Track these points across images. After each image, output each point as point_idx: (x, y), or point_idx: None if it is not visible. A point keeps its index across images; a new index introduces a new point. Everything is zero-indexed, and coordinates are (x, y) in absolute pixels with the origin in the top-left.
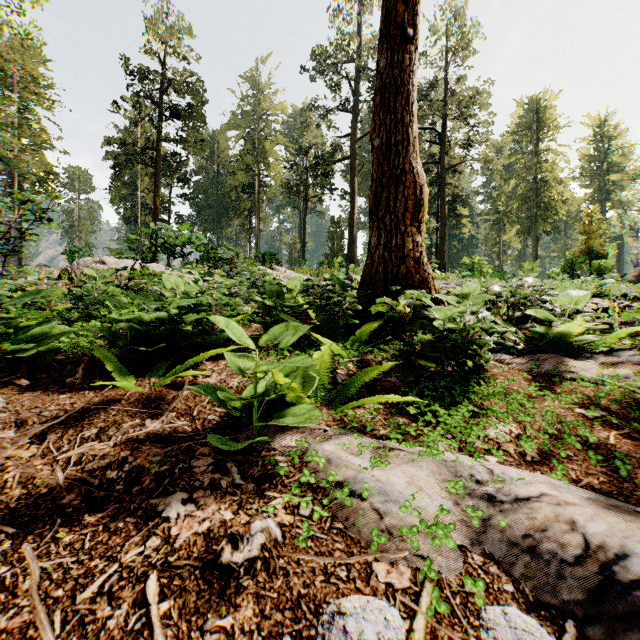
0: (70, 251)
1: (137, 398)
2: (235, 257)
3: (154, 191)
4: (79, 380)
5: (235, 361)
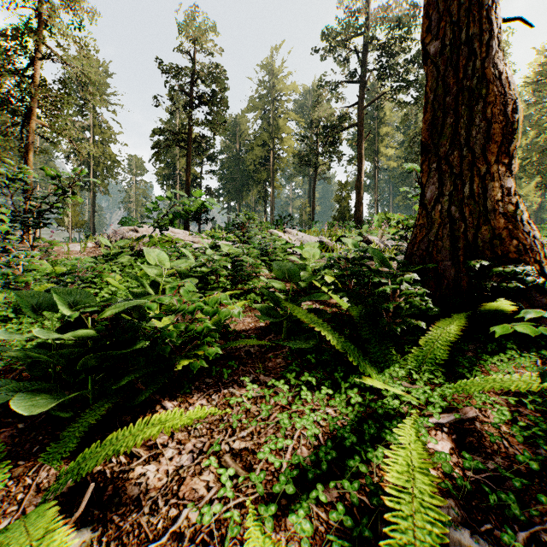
0: (122, 221)
1: None
2: (247, 222)
3: (186, 168)
4: None
5: None
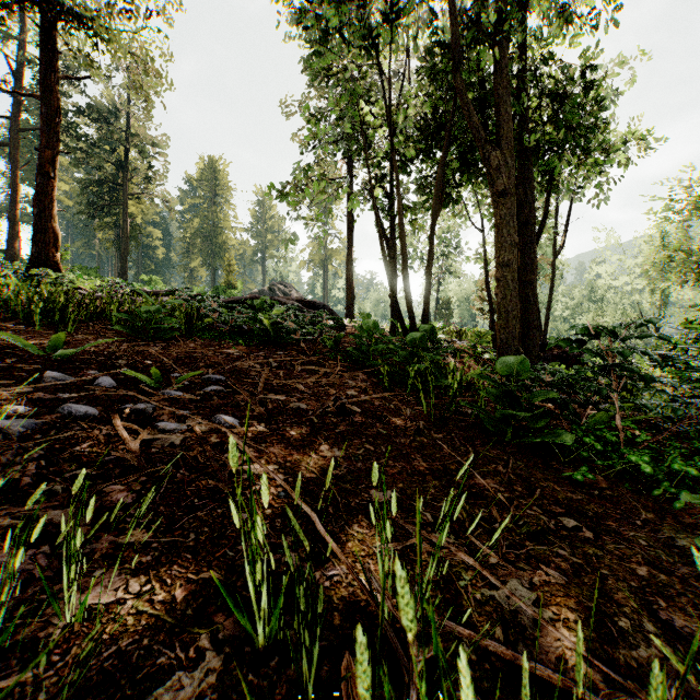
0: None
1: None
2: None
3: None
4: None
5: None
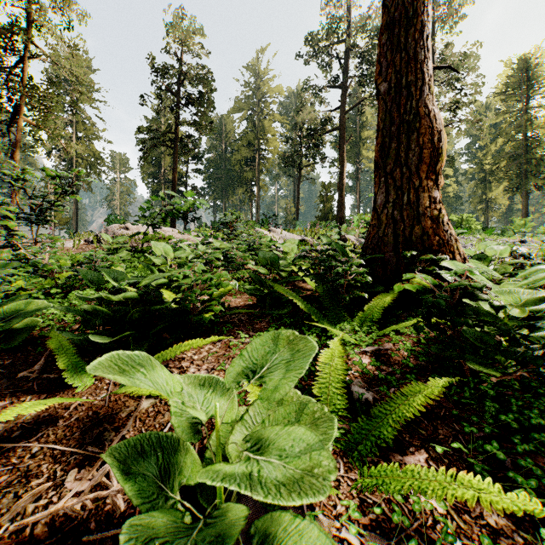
0: (108, 219)
1: (79, 417)
2: (235, 221)
3: (173, 167)
4: (35, 373)
5: (192, 401)
